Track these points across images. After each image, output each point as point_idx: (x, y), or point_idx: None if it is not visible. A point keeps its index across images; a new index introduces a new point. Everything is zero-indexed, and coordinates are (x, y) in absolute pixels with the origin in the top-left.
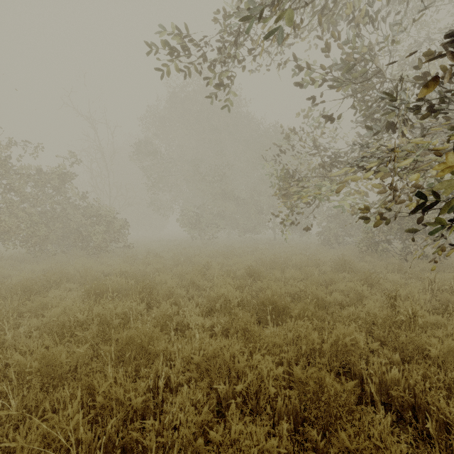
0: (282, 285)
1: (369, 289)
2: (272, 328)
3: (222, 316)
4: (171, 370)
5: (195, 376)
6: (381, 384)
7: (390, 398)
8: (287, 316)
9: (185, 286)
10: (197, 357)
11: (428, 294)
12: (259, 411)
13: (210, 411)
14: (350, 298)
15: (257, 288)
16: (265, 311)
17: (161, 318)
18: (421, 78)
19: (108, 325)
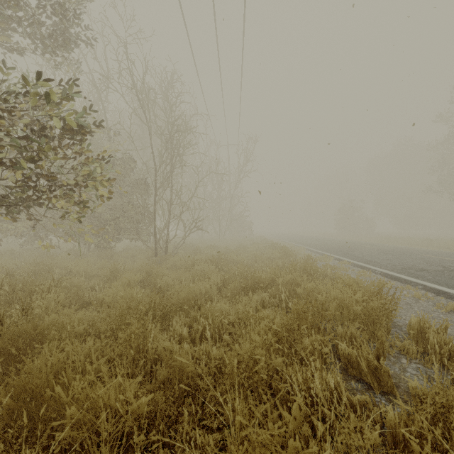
0: None
1: None
2: None
3: None
4: None
5: None
6: None
7: None
8: None
9: None
10: None
11: None
12: None
13: None
14: None
15: None
16: None
17: None
18: None
19: None
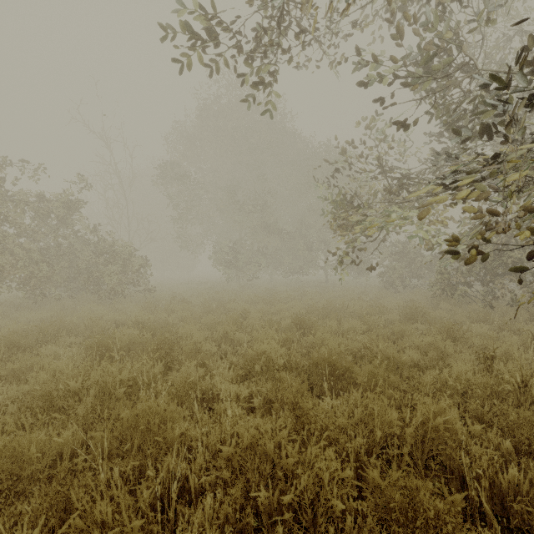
0: (340, 340)
1: (451, 344)
2: (329, 400)
3: (263, 383)
4: (190, 466)
5: (224, 475)
6: (493, 488)
7: (506, 509)
8: (349, 382)
9: (216, 340)
10: (227, 449)
11: (531, 352)
12: (317, 530)
13: (245, 533)
14: (429, 357)
15: (308, 343)
16: (320, 376)
17: (181, 386)
18: (529, 64)
19: (110, 396)
